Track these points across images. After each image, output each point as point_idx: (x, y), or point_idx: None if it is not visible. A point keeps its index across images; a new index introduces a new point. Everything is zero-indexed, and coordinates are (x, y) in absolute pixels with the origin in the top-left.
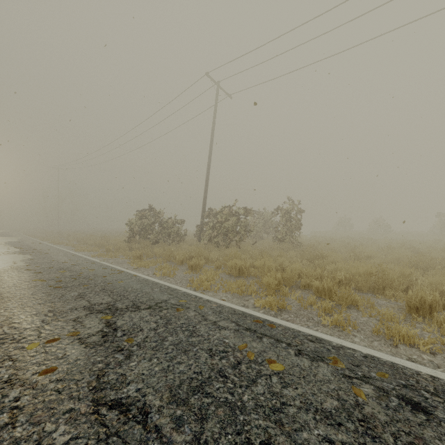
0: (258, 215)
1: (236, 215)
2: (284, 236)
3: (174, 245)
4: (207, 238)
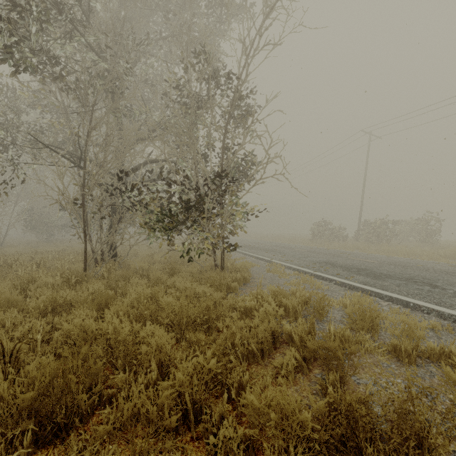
0: (406, 224)
1: (385, 225)
2: (425, 239)
3: (341, 242)
4: (364, 239)
